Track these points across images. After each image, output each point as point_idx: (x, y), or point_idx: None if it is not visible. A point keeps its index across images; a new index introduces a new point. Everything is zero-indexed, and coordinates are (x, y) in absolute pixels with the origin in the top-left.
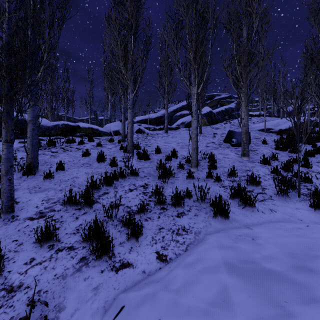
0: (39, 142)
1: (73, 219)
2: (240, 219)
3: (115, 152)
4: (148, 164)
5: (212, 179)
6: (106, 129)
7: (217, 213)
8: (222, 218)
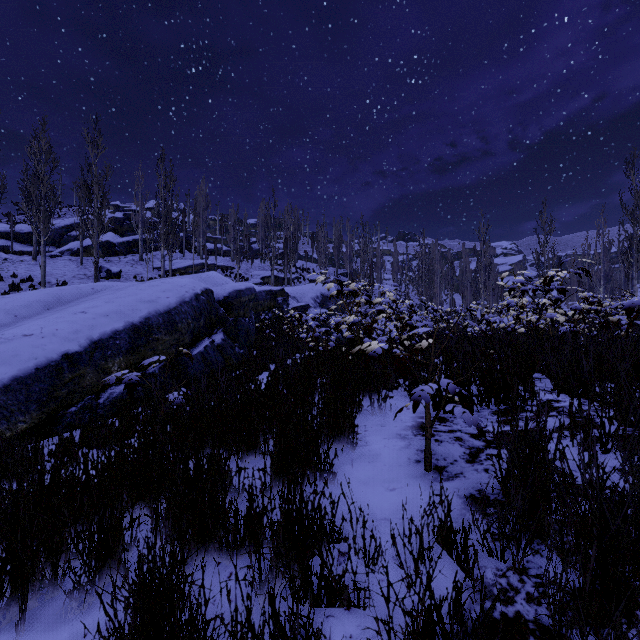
0: None
1: None
2: None
3: None
4: (3, 284)
5: None
6: None
7: None
8: None
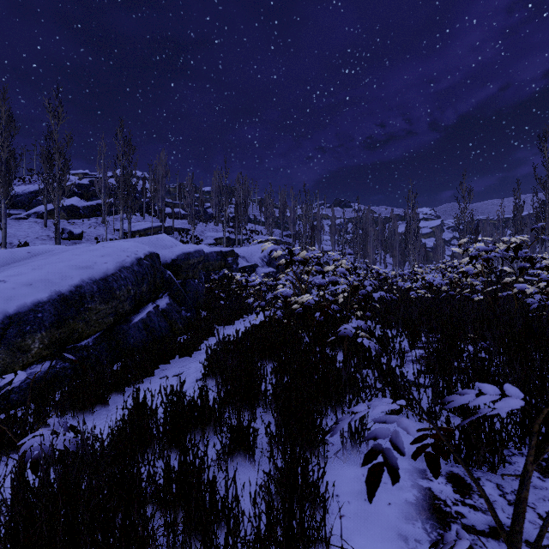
0: None
1: None
2: None
3: None
4: None
5: None
6: None
7: None
8: None
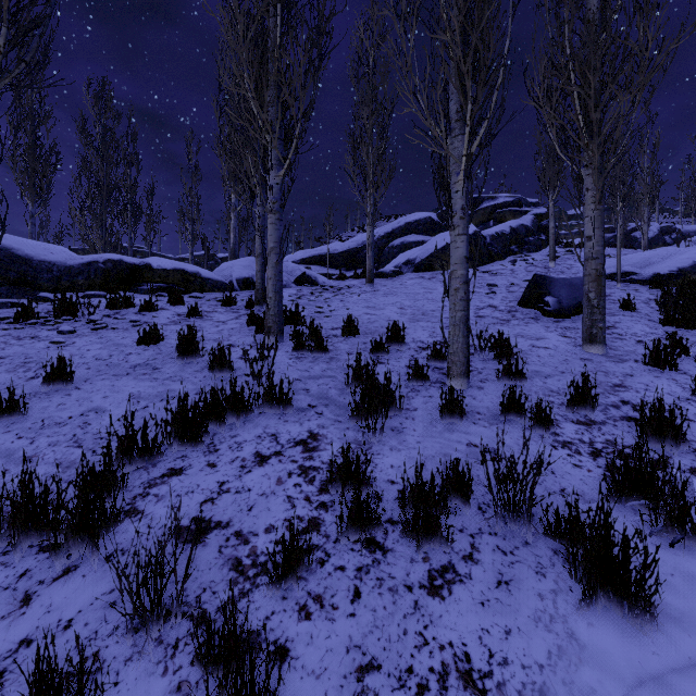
0: (28, 306)
1: (8, 608)
2: (691, 609)
3: (234, 333)
4: (323, 366)
5: (521, 417)
6: (221, 274)
7: (595, 586)
8: (616, 604)
